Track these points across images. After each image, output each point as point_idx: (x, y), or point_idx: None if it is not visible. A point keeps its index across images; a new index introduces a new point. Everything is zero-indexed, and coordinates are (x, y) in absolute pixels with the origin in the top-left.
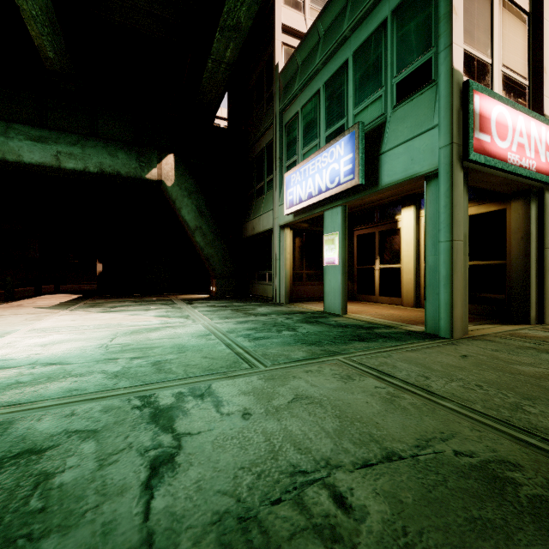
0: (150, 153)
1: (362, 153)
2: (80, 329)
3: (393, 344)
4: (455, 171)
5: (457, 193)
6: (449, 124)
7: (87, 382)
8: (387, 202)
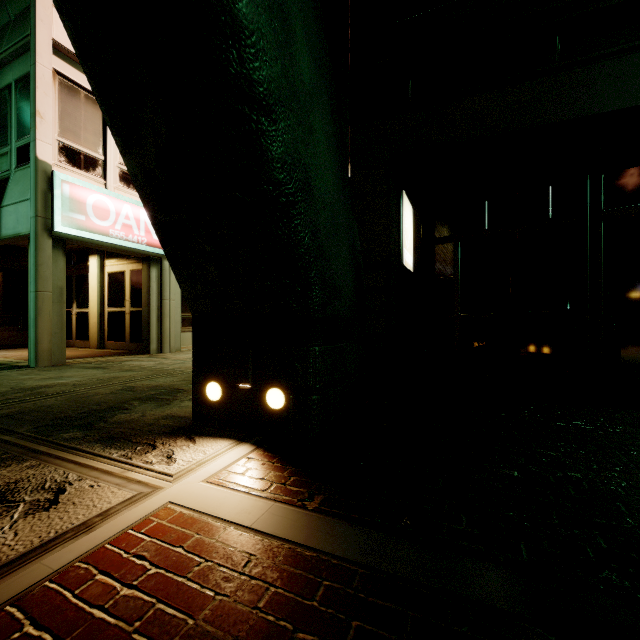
0: None
1: None
2: None
3: None
4: (40, 239)
5: (44, 255)
6: (35, 201)
7: None
8: (80, 247)
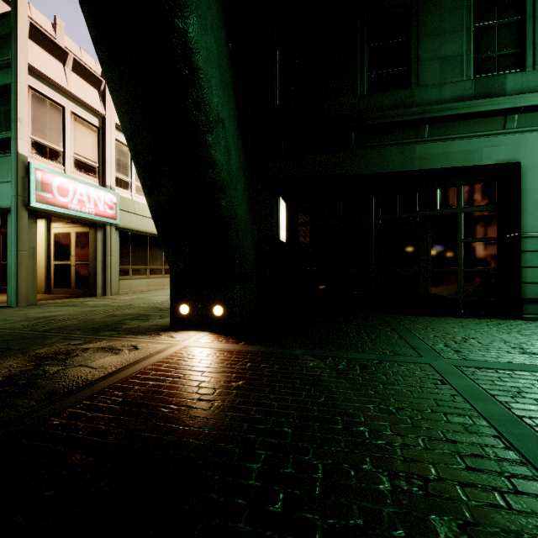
0: None
1: None
2: None
3: None
4: (20, 212)
5: (23, 224)
6: (16, 184)
7: None
8: None
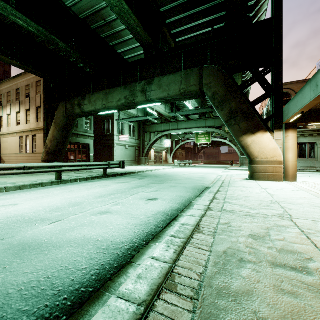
0: None
1: None
2: None
3: None
4: None
5: None
6: None
7: None
8: None
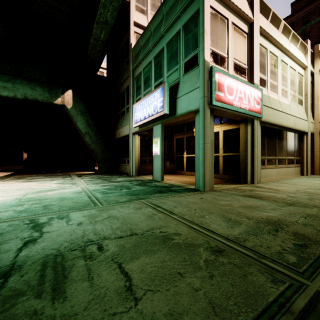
0: (57, 89)
1: (167, 98)
2: (6, 191)
3: (174, 194)
4: (206, 110)
5: (207, 120)
6: (203, 87)
7: (3, 215)
8: (189, 121)
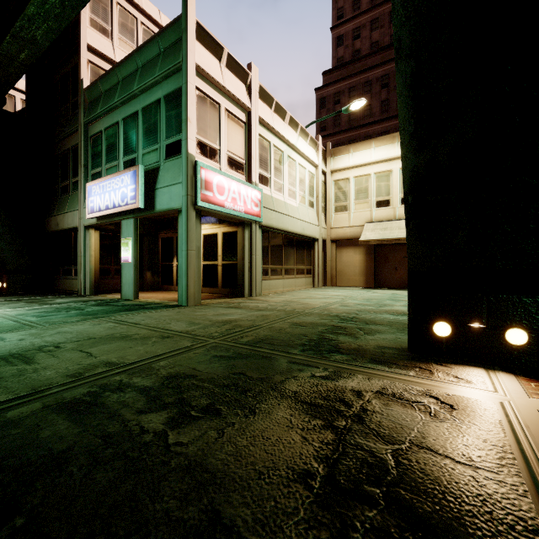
0: None
1: (142, 187)
2: None
3: (147, 311)
4: (189, 211)
5: (191, 223)
6: (187, 184)
7: None
8: None
